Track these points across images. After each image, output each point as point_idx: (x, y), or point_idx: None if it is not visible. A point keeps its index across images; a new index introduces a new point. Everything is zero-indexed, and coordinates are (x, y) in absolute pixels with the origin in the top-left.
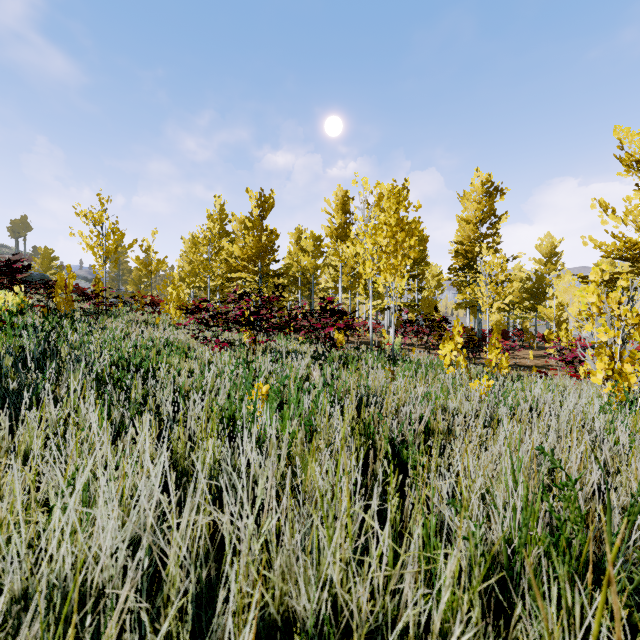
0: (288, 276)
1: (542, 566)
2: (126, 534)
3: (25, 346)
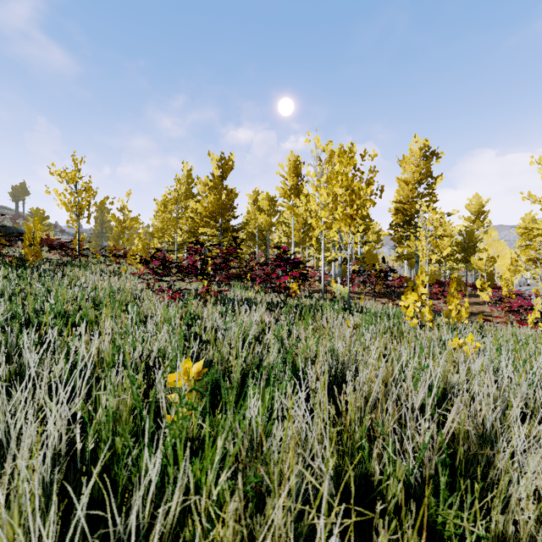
0: (247, 233)
1: None
2: None
3: None
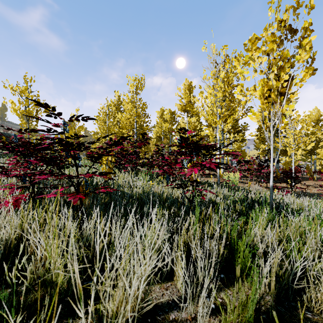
0: (156, 137)
1: None
2: None
3: None
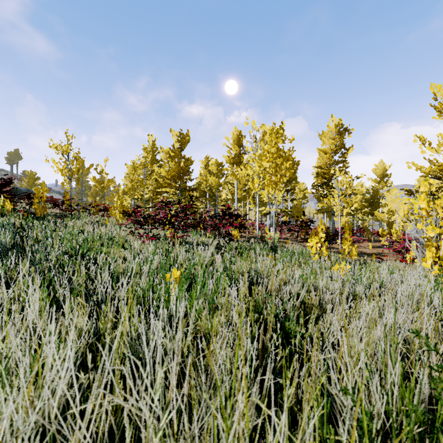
0: (199, 191)
1: (419, 438)
2: (43, 411)
3: (3, 240)
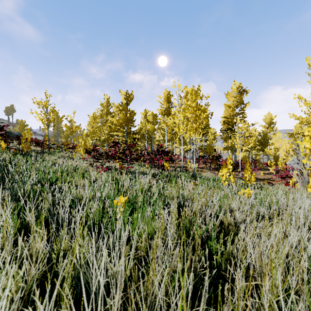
0: (140, 134)
1: None
2: None
3: None
